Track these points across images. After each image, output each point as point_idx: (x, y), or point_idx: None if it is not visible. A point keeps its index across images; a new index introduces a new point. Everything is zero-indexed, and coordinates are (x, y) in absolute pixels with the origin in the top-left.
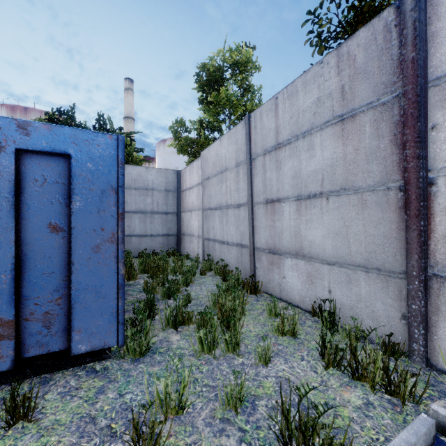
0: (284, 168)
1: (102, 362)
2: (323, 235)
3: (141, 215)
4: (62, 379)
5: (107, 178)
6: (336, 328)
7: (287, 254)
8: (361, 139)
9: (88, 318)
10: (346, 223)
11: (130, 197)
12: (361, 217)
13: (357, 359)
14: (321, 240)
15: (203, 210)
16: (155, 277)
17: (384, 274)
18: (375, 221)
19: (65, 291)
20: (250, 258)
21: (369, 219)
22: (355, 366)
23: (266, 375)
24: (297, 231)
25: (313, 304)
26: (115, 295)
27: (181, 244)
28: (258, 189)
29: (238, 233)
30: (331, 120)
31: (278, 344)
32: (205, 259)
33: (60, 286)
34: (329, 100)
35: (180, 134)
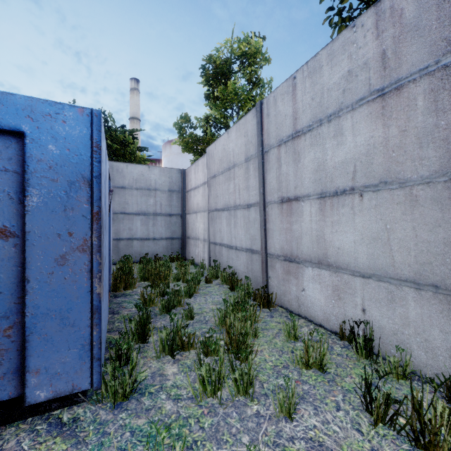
0: (304, 161)
1: (72, 409)
2: (354, 240)
3: (143, 217)
4: (13, 437)
5: (77, 165)
6: (375, 359)
7: (307, 262)
8: (410, 116)
9: (50, 353)
10: (388, 225)
11: (131, 198)
12: (409, 217)
13: (423, 419)
14: (352, 247)
15: (209, 211)
16: (154, 287)
17: (444, 294)
18: (431, 223)
19: (18, 318)
20: (262, 266)
21: (422, 220)
22: (420, 428)
23: (291, 437)
24: (320, 235)
25: (342, 325)
26: (88, 322)
27: (186, 248)
28: (272, 187)
29: (248, 236)
30: (367, 97)
31: (302, 382)
32: (211, 265)
33: (10, 311)
34: (364, 71)
35: (185, 131)
